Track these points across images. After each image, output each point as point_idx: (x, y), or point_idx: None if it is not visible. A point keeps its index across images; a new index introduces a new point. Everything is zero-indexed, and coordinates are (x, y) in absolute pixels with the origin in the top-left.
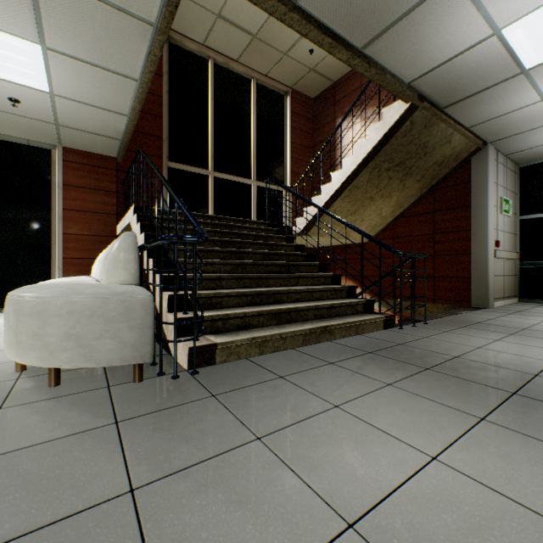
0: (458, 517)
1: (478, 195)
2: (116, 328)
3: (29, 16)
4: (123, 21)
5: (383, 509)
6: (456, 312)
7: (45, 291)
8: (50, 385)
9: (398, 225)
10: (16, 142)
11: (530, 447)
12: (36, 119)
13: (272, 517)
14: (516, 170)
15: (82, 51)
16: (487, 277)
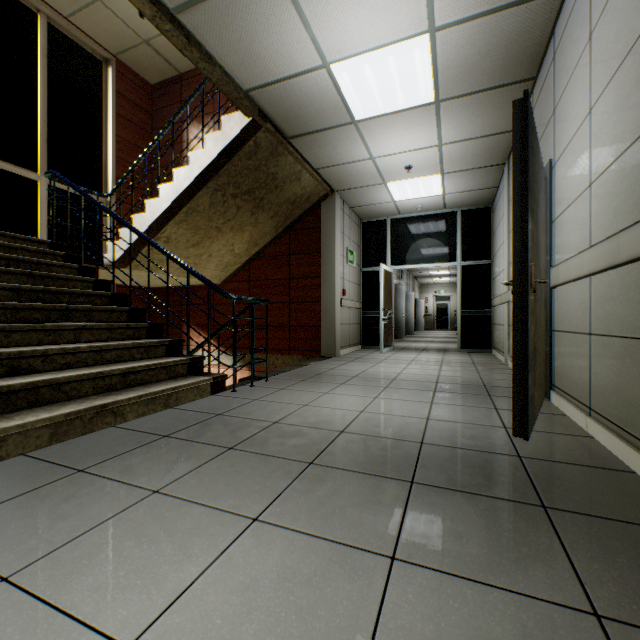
0: None
1: (327, 242)
2: None
3: None
4: None
5: None
6: (306, 364)
7: None
8: None
9: (255, 266)
10: None
11: (291, 552)
12: None
13: None
14: (360, 224)
15: None
16: (335, 325)
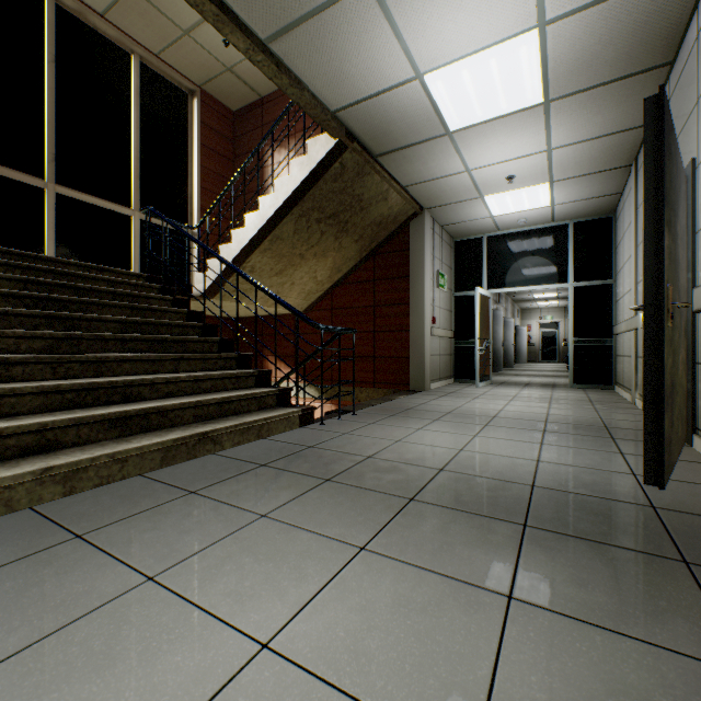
0: None
1: (416, 265)
2: None
3: None
4: None
5: None
6: (393, 398)
7: None
8: None
9: (338, 293)
10: None
11: (402, 581)
12: None
13: None
14: (452, 243)
15: None
16: (424, 356)
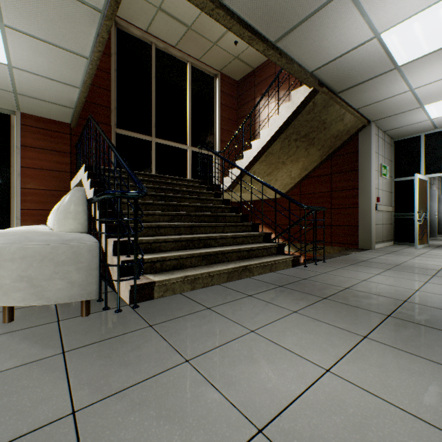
0: (345, 417)
1: (364, 162)
2: (65, 270)
3: None
4: (74, 6)
5: (286, 415)
6: (348, 253)
7: None
8: (4, 321)
9: (304, 184)
10: None
11: (400, 358)
12: None
13: (196, 428)
14: (391, 143)
15: (37, 30)
16: (370, 225)
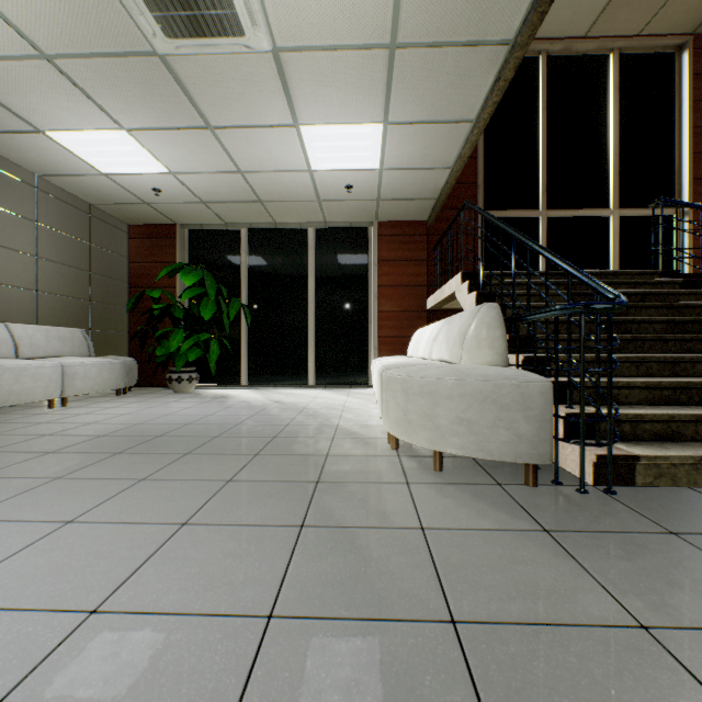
0: None
1: None
2: (510, 418)
3: (380, 99)
4: (472, 57)
5: None
6: None
7: (429, 371)
8: (435, 469)
9: None
10: (341, 227)
11: None
12: (361, 199)
13: None
14: None
15: (420, 112)
16: None
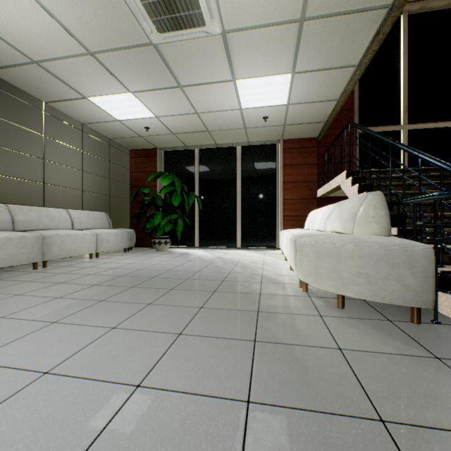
0: None
1: None
2: (399, 273)
3: (290, 57)
4: (359, 20)
5: None
6: None
7: (333, 239)
8: (338, 307)
9: None
10: (258, 145)
11: None
12: (273, 125)
13: None
14: None
15: (318, 63)
16: None
